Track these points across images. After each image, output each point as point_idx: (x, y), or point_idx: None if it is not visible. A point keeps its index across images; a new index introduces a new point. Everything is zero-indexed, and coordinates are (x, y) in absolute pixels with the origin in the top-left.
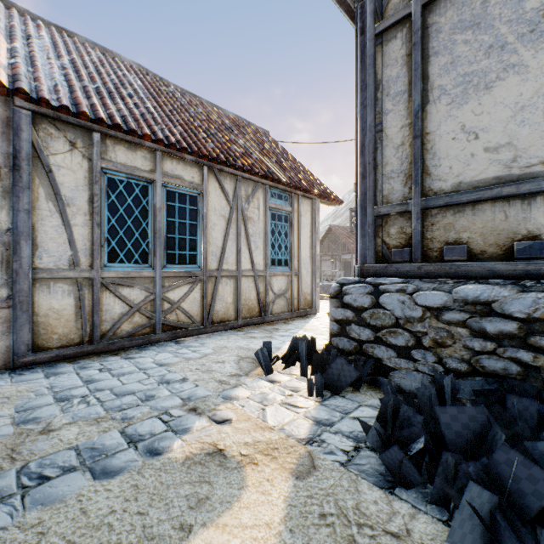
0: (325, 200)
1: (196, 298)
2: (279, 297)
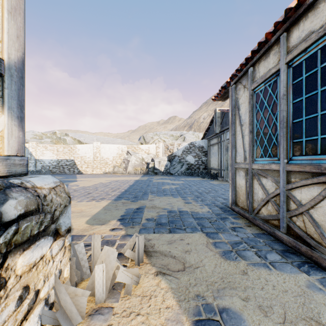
0: None
1: None
2: None
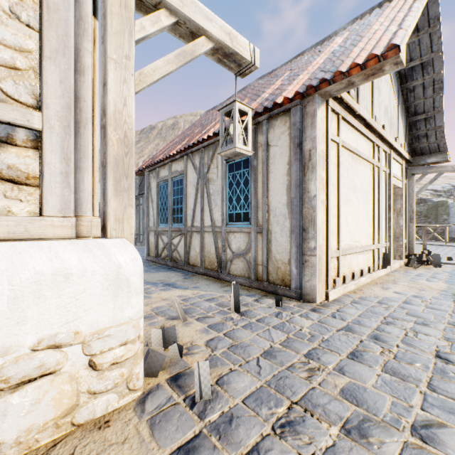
0: (326, 86)
1: (183, 245)
2: (238, 256)
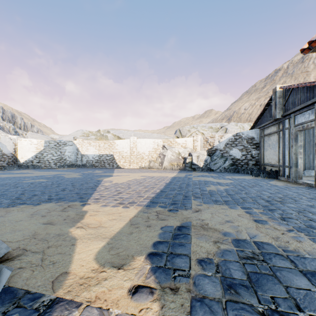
0: None
1: None
2: None
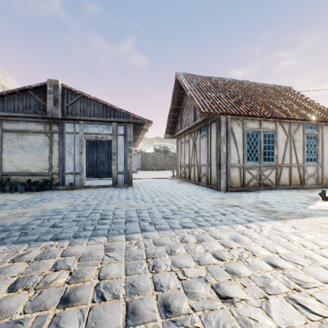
0: None
1: (273, 175)
2: (310, 176)
